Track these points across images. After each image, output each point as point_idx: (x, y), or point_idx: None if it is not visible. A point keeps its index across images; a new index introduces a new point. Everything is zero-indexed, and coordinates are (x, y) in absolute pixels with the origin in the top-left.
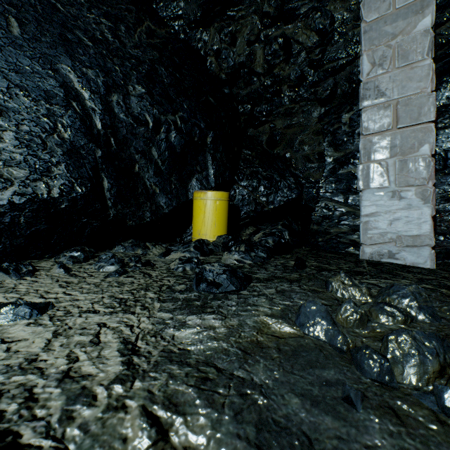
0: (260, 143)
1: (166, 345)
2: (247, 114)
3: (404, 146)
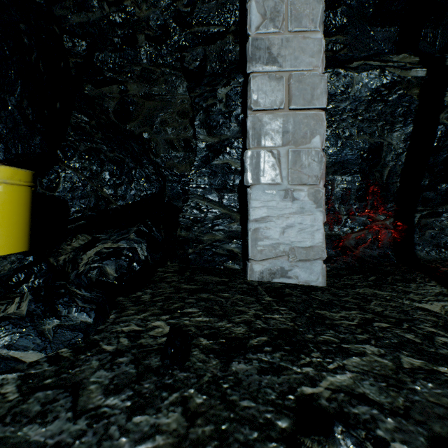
0: (105, 110)
1: None
2: (82, 57)
3: (297, 134)
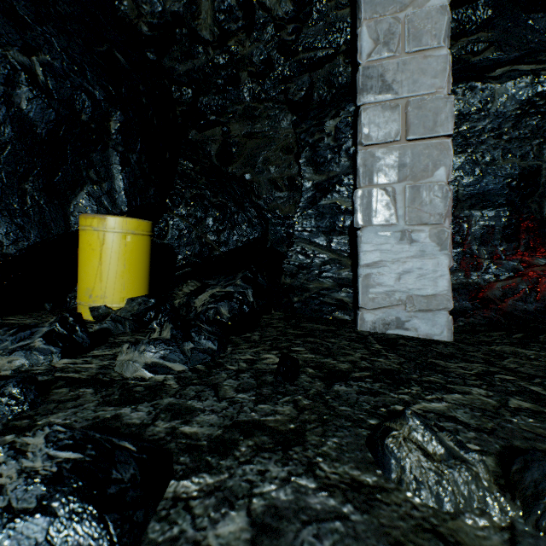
0: (208, 154)
1: None
2: (188, 104)
3: (416, 167)
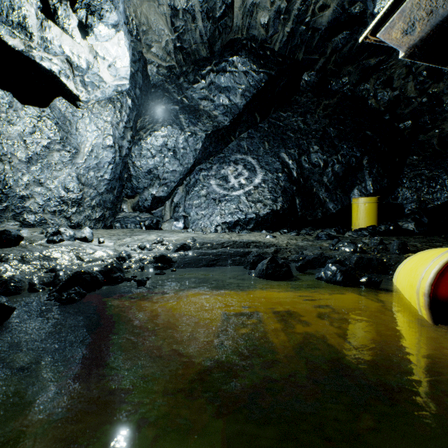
0: (431, 145)
1: (296, 244)
2: (409, 128)
3: None
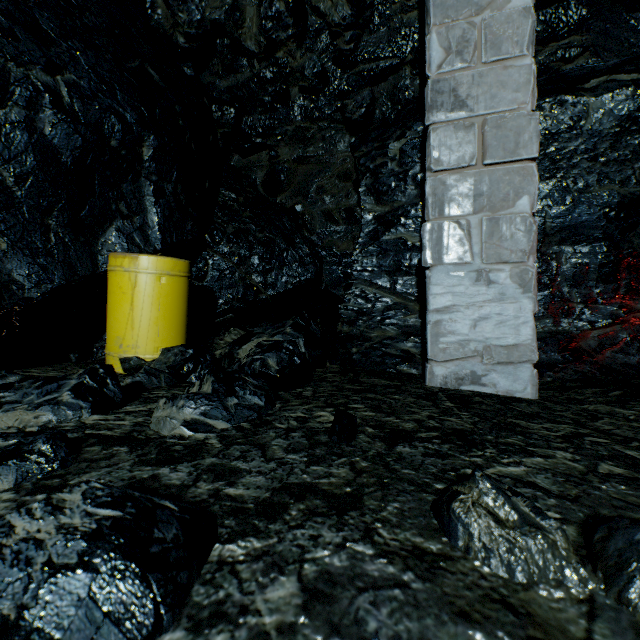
0: (253, 182)
1: None
2: (230, 126)
3: (494, 196)
